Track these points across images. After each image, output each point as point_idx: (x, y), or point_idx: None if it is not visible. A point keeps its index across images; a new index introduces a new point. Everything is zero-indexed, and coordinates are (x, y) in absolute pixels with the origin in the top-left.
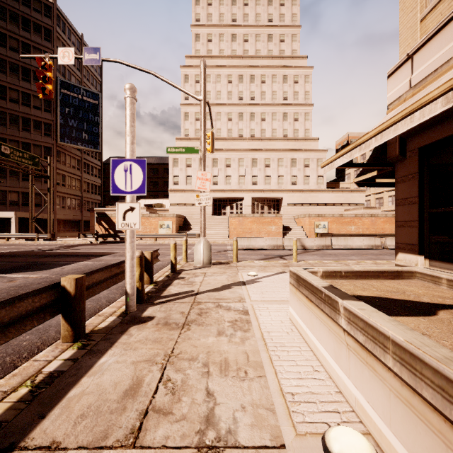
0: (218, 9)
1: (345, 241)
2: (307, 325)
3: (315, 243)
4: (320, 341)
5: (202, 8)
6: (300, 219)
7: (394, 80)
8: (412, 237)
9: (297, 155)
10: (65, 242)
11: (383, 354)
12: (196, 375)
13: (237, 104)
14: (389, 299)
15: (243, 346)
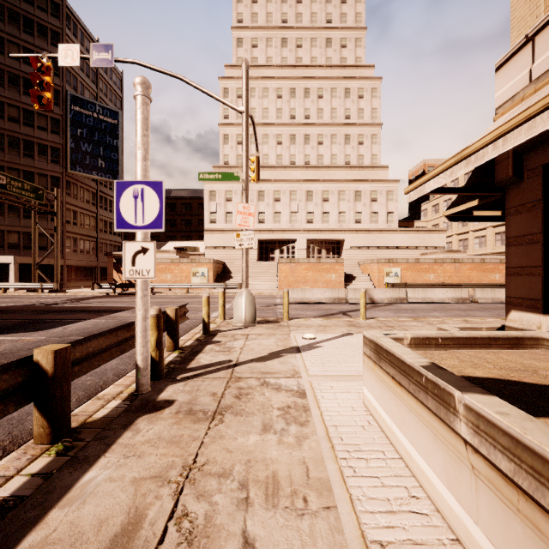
0: (265, 7)
1: (423, 292)
2: (394, 420)
3: (386, 296)
4: (417, 448)
5: (246, 6)
6: (366, 265)
7: (505, 73)
8: (532, 289)
9: (362, 186)
10: (75, 294)
11: None
12: (228, 505)
13: (288, 124)
14: (519, 383)
15: (300, 451)
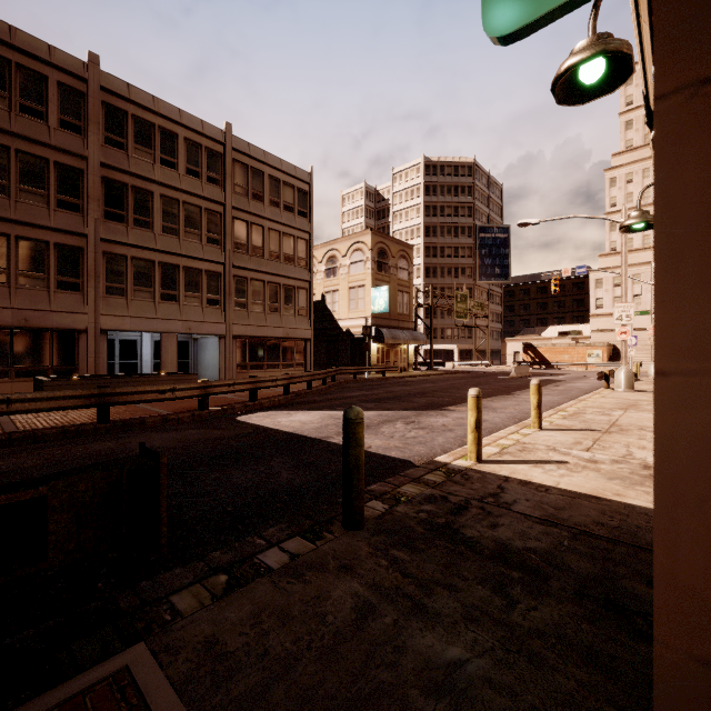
0: None
1: None
2: None
3: None
4: None
5: (636, 86)
6: None
7: None
8: None
9: None
10: (502, 368)
11: None
12: None
13: None
14: None
15: None
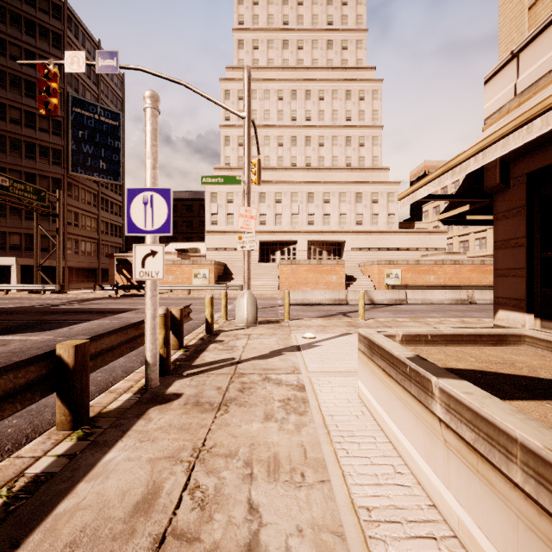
0: (266, 9)
1: (423, 293)
2: (384, 408)
3: (386, 297)
4: (403, 431)
5: (247, 8)
6: (367, 266)
7: (493, 86)
8: (517, 290)
9: (363, 188)
10: (77, 295)
11: (506, 463)
12: (235, 479)
13: (289, 126)
14: (495, 373)
15: (299, 436)
